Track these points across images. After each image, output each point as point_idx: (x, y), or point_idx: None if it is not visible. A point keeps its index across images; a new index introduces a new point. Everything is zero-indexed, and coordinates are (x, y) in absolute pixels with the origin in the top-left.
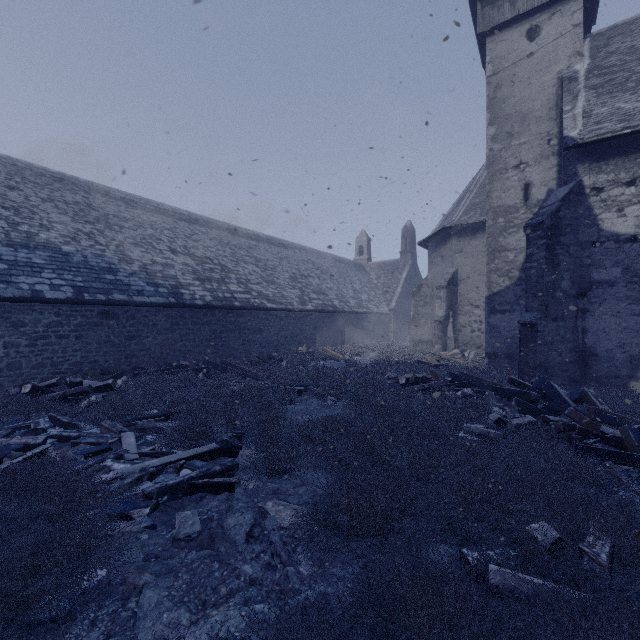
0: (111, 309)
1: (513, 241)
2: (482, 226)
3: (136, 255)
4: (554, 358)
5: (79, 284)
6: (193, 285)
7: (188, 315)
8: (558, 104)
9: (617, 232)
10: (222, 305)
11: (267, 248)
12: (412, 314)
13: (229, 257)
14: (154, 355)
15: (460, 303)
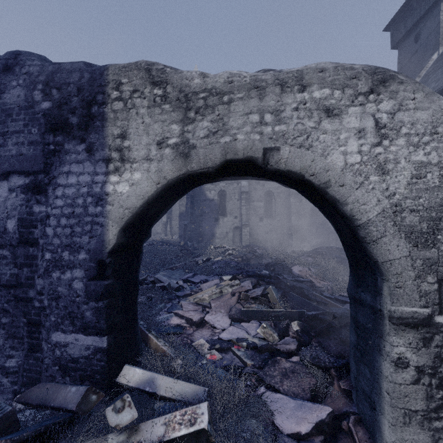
0: None
1: None
2: None
3: None
4: (193, 235)
5: None
6: None
7: None
8: None
9: (209, 198)
10: None
11: None
12: None
13: None
14: None
15: (173, 215)
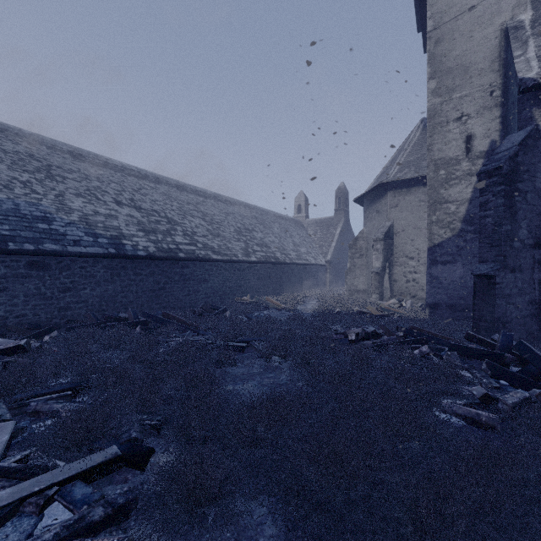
0: (42, 259)
1: (455, 193)
2: (417, 182)
3: (77, 205)
4: (512, 312)
5: (4, 232)
6: (137, 236)
7: (130, 266)
8: (501, 55)
9: None
10: (166, 256)
11: (214, 204)
12: (349, 265)
13: (176, 211)
14: (92, 307)
15: (395, 255)
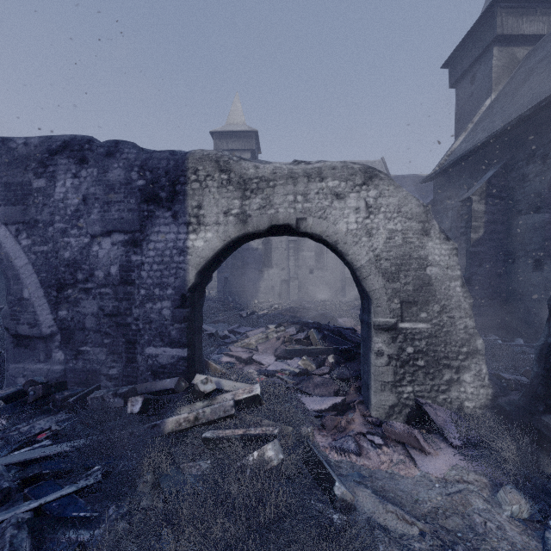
0: None
1: None
2: None
3: None
4: (234, 289)
5: None
6: None
7: None
8: None
9: (253, 247)
10: None
11: None
12: None
13: None
14: None
15: None
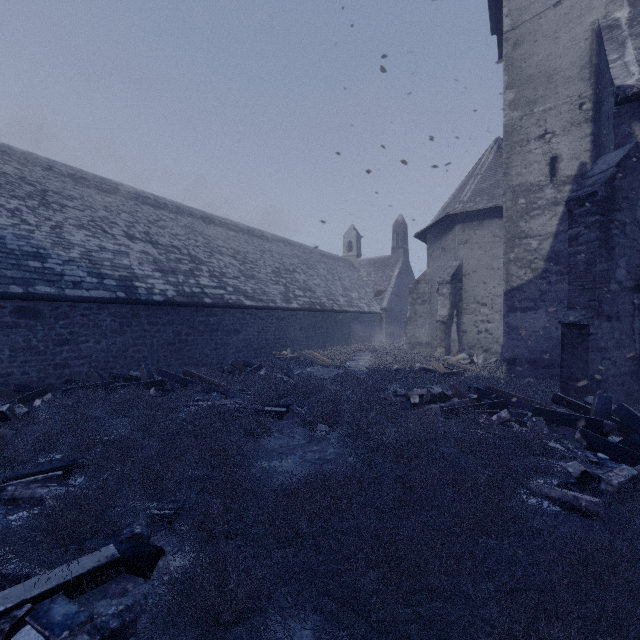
0: (32, 305)
1: (537, 226)
2: (490, 213)
3: (78, 239)
4: (608, 368)
5: None
6: (152, 277)
7: (143, 313)
8: (592, 61)
9: None
10: (188, 302)
11: (248, 240)
12: (409, 313)
13: (202, 247)
14: (96, 364)
15: (465, 301)
